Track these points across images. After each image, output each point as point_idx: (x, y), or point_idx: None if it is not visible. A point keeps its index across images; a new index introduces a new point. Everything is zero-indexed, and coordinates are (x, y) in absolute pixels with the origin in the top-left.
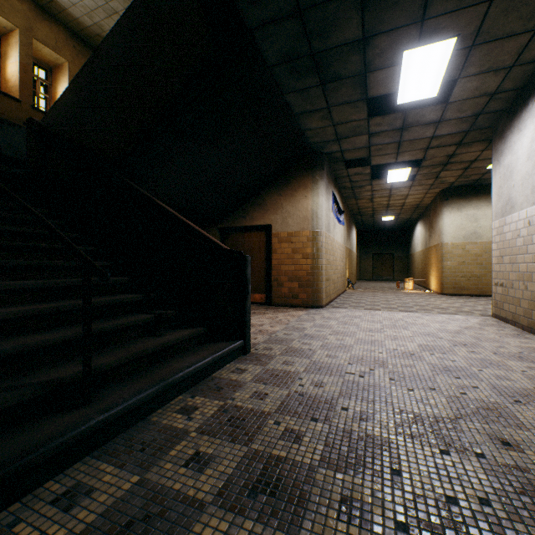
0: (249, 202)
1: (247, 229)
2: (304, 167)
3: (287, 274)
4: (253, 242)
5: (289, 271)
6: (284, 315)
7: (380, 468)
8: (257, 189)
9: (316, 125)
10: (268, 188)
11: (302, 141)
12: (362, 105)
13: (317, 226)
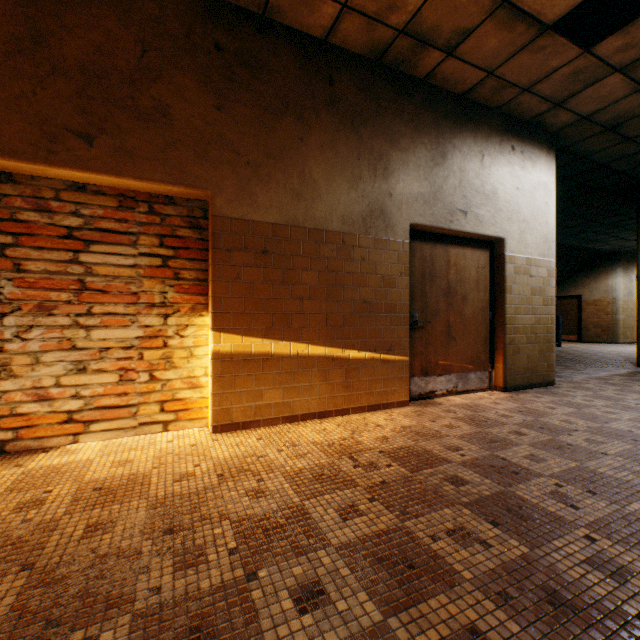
0: (564, 282)
1: (563, 297)
2: (604, 261)
3: (592, 324)
4: (568, 305)
5: (593, 322)
6: (585, 344)
7: (583, 352)
8: (569, 275)
9: (605, 247)
10: (578, 274)
11: (599, 251)
12: (630, 241)
13: (614, 296)
